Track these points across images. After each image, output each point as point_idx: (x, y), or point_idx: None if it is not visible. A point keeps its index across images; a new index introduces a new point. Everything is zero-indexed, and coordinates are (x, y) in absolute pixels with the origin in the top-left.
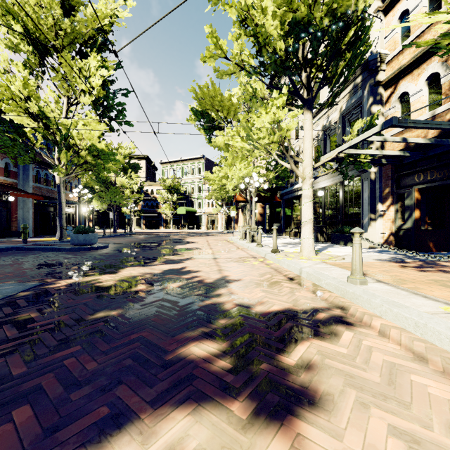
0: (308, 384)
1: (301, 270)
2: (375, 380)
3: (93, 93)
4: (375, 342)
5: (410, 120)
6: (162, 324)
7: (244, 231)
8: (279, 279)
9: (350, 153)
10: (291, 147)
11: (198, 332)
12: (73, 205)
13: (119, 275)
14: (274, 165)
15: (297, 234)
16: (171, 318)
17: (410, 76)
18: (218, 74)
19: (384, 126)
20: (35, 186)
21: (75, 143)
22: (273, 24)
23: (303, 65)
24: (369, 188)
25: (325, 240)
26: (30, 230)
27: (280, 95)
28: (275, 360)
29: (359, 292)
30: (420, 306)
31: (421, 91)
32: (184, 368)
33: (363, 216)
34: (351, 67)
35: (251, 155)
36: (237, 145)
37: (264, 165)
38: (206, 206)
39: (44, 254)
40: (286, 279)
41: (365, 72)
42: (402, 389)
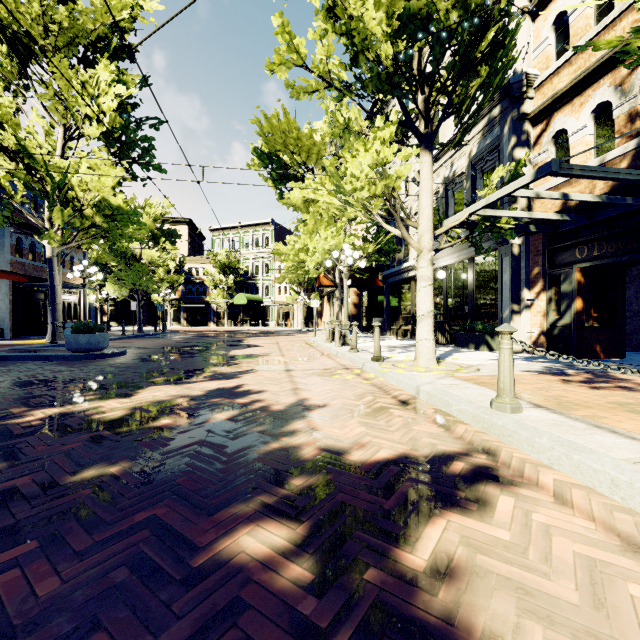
0: (453, 613)
1: (418, 388)
2: (570, 597)
3: (104, 121)
4: (552, 516)
5: (577, 166)
6: (195, 490)
7: (331, 329)
8: (386, 403)
9: (486, 215)
10: (401, 205)
11: (256, 505)
12: (76, 291)
13: (134, 400)
14: (375, 234)
15: (407, 333)
16: (212, 478)
17: (569, 107)
18: (292, 91)
19: (540, 173)
20: (15, 261)
21: (76, 195)
22: (376, 16)
23: (419, 82)
24: (511, 267)
25: (447, 341)
26: (7, 328)
27: (386, 124)
28: (391, 559)
29: (513, 426)
30: (612, 448)
31: (585, 128)
32: (225, 584)
33: (502, 307)
34: (488, 89)
35: (341, 218)
36: (321, 204)
37: (359, 234)
38: (276, 293)
39: (21, 365)
40: (397, 403)
41: (506, 101)
42: (621, 616)
